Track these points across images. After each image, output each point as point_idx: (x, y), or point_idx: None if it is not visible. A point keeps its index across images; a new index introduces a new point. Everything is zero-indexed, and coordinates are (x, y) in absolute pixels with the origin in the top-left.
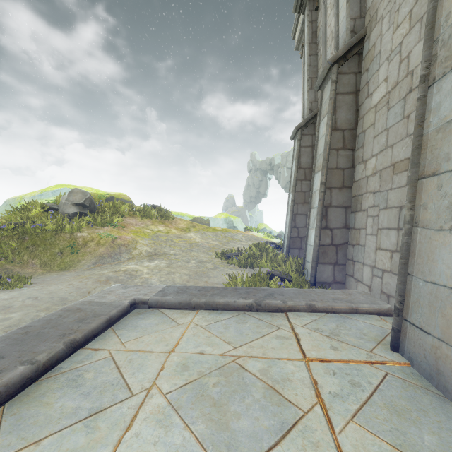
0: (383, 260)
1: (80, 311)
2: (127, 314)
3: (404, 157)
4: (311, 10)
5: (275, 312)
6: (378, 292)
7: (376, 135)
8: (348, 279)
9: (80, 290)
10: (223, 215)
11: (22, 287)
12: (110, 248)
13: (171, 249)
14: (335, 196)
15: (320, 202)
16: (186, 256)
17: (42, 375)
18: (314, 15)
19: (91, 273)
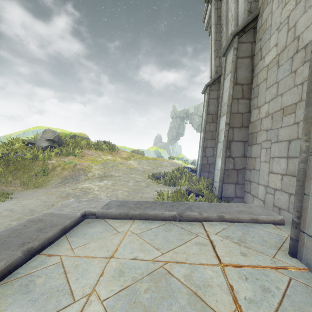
0: (275, 181)
1: (41, 221)
2: (79, 223)
3: (292, 102)
4: (216, 1)
5: (193, 222)
6: (271, 205)
7: (268, 87)
8: (246, 195)
9: (46, 204)
10: (153, 148)
11: (4, 201)
12: (72, 171)
13: (116, 172)
14: (236, 133)
15: (225, 138)
16: (126, 177)
17: (0, 281)
18: (219, 4)
19: (56, 190)
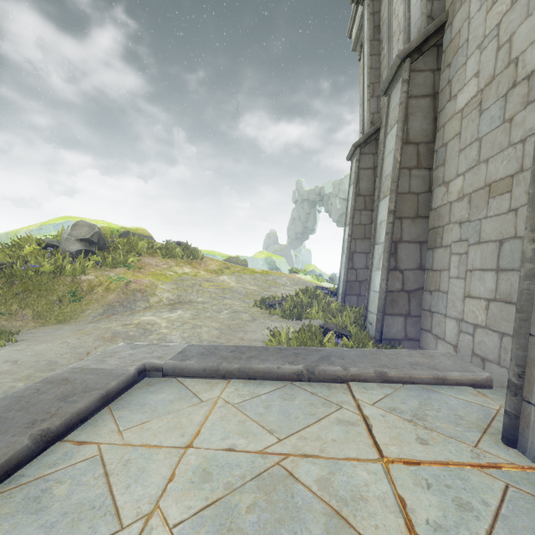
0: (475, 311)
1: (66, 382)
2: (133, 386)
3: (505, 174)
4: None
5: (333, 382)
6: (468, 353)
7: (463, 148)
8: (424, 335)
9: (77, 350)
10: (263, 254)
11: (3, 346)
12: (122, 294)
13: (199, 296)
14: (407, 229)
15: (388, 236)
16: (217, 305)
17: None
18: (376, 6)
19: (95, 327)
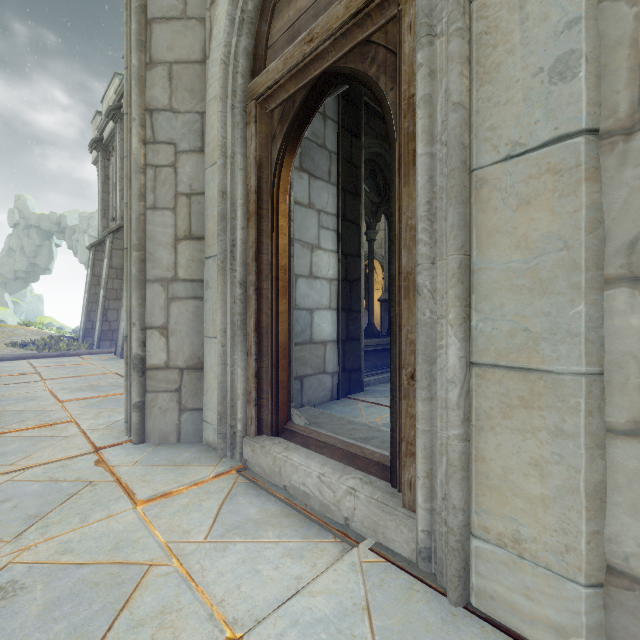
0: None
1: None
2: None
3: None
4: (104, 158)
5: (72, 356)
6: None
7: None
8: None
9: None
10: None
11: None
12: None
13: None
14: (112, 304)
15: (103, 307)
16: None
17: None
18: (107, 163)
19: None
